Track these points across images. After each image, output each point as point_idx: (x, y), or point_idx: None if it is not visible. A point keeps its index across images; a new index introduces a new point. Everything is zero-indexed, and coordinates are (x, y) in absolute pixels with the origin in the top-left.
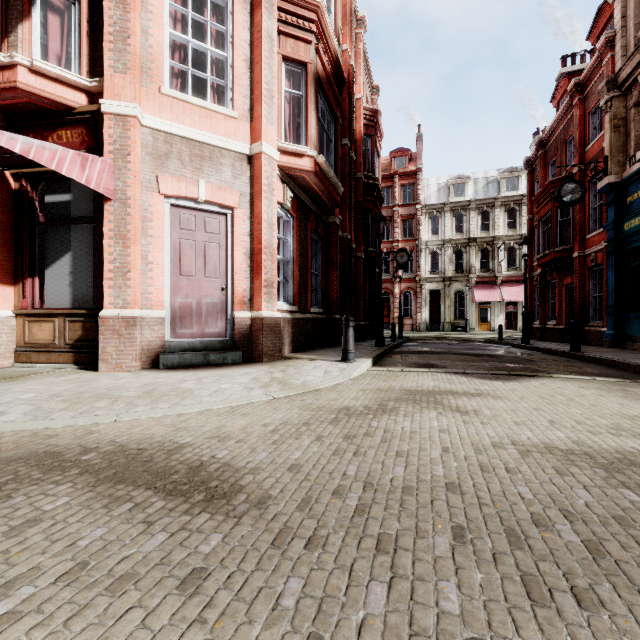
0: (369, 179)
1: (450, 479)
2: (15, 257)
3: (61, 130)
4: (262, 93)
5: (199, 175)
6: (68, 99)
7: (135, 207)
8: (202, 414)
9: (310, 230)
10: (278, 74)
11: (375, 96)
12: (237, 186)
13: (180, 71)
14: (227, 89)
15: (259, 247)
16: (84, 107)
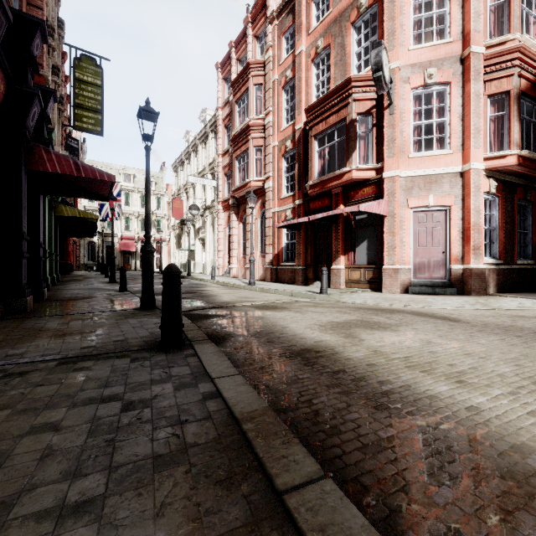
0: None
1: None
2: (345, 244)
3: (364, 188)
4: (470, 133)
5: (429, 193)
6: (368, 176)
7: (397, 218)
8: (439, 309)
9: (517, 200)
10: (483, 109)
11: None
12: (452, 192)
13: (417, 140)
14: (446, 138)
15: (468, 226)
16: (374, 177)
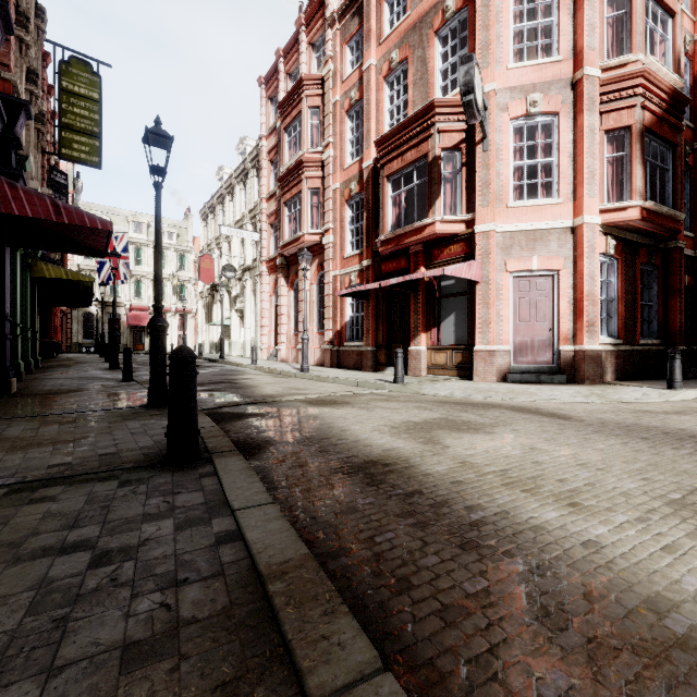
0: None
1: (684, 429)
2: (426, 318)
3: (451, 246)
4: (583, 178)
5: (532, 253)
6: (456, 230)
7: (493, 284)
8: (546, 402)
9: (639, 264)
10: (599, 148)
11: None
12: (562, 253)
13: (518, 185)
14: (553, 184)
15: (581, 296)
16: (464, 231)
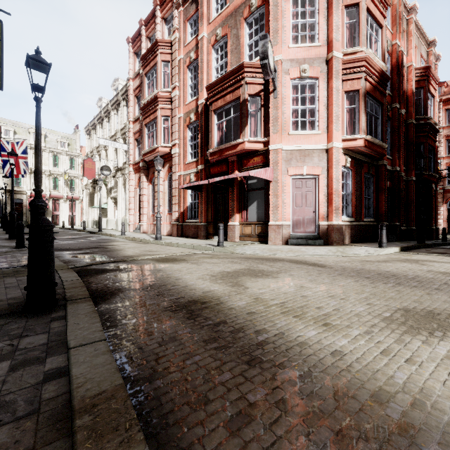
0: (421, 120)
1: (389, 271)
2: (239, 204)
3: (254, 158)
4: (333, 119)
5: (303, 164)
6: (258, 147)
7: (280, 183)
8: (311, 257)
9: (363, 174)
10: (342, 102)
11: (431, 49)
12: (320, 165)
13: (295, 121)
14: (315, 121)
15: (331, 191)
16: (262, 149)
